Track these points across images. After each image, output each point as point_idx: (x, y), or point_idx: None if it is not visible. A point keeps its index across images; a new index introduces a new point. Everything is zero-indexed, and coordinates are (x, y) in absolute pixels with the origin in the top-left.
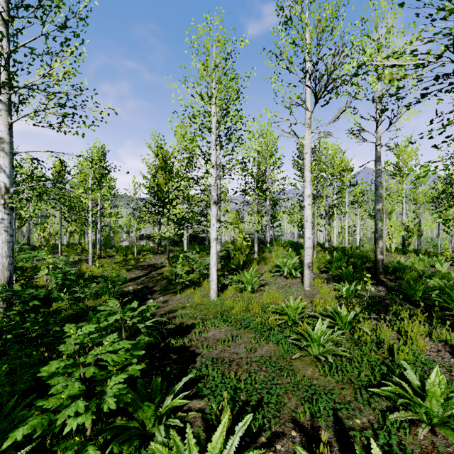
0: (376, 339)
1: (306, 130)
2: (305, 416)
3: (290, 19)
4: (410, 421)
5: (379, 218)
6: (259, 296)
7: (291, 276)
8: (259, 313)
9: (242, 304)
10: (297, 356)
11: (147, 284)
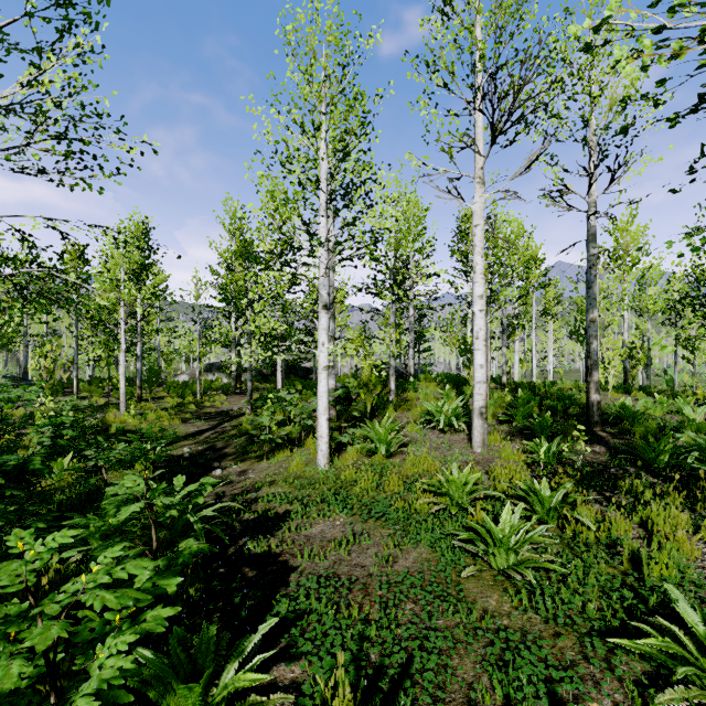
0: (604, 538)
1: (477, 188)
2: (493, 697)
3: (450, 2)
4: (692, 703)
5: (593, 335)
6: (399, 462)
7: (451, 429)
8: (399, 493)
9: (370, 477)
10: (470, 572)
11: (213, 444)
